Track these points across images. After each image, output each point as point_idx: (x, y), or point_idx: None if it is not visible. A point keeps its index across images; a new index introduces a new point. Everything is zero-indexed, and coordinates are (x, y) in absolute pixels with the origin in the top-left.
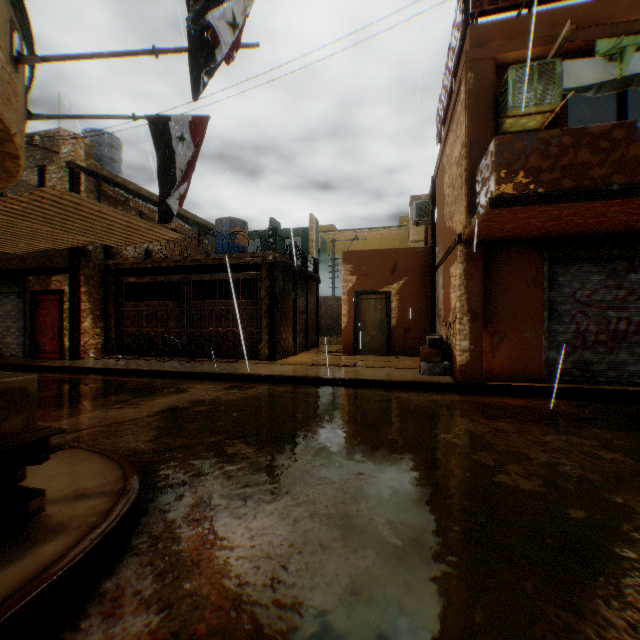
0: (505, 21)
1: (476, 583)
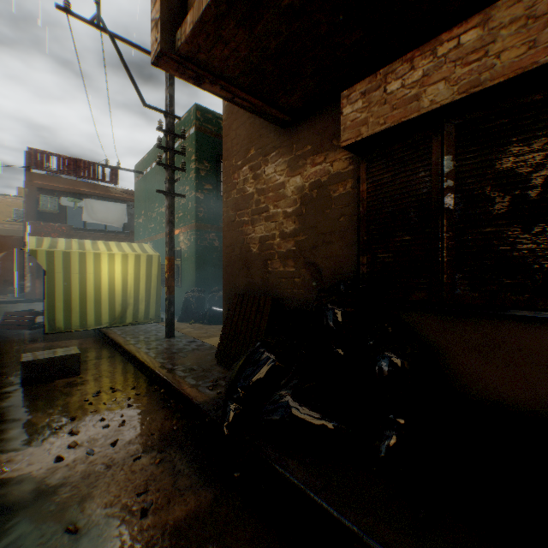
0: (43, 175)
1: None
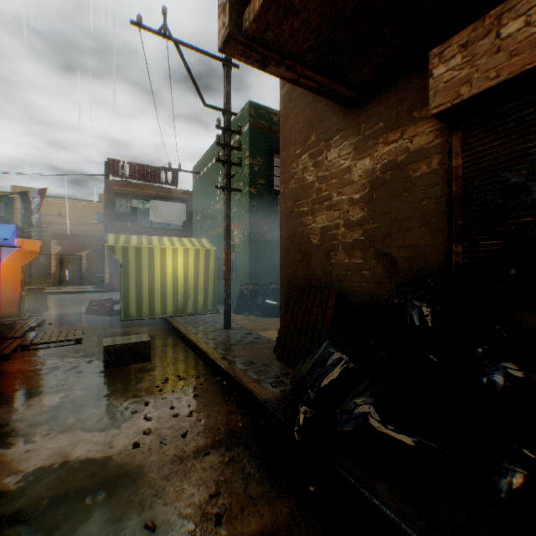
0: (118, 181)
1: (84, 303)
